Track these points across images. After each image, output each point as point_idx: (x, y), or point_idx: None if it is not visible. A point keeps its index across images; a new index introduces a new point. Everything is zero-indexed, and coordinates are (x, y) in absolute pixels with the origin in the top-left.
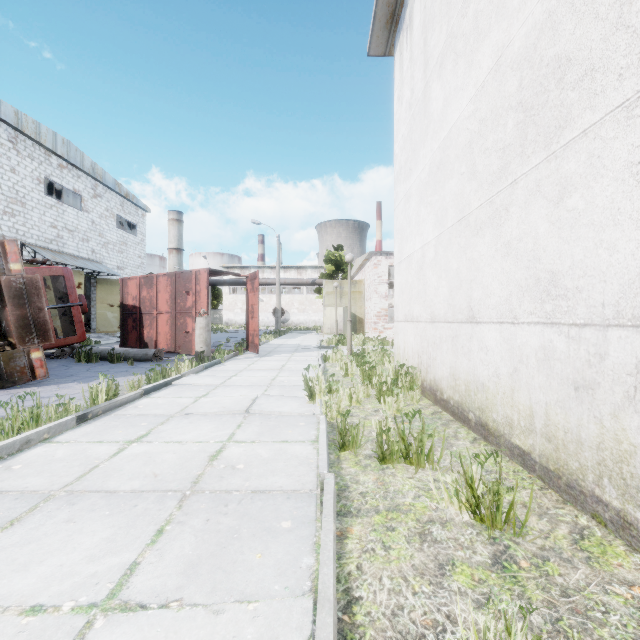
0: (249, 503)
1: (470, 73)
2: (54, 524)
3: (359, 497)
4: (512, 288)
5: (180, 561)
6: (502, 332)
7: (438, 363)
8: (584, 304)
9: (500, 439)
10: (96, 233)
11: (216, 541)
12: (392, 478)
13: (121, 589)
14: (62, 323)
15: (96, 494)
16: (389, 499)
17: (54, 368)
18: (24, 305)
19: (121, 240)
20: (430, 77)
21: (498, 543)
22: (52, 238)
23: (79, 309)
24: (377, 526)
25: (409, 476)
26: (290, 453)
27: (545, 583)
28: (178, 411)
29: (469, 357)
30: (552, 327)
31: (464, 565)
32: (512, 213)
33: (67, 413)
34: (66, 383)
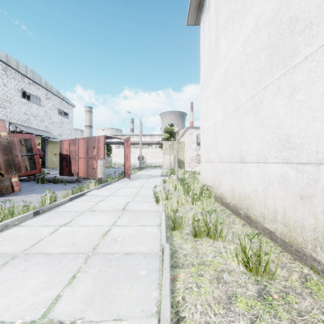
0: (123, 260)
1: (241, 31)
2: (16, 272)
3: (183, 257)
4: (264, 144)
5: (84, 294)
6: (259, 167)
7: (223, 184)
8: (306, 152)
9: (258, 224)
10: (47, 117)
11: (104, 282)
12: (200, 246)
13: (49, 312)
14: (29, 163)
15: (40, 255)
16: (199, 258)
17: (24, 186)
18: (8, 154)
19: (60, 121)
20: (219, 34)
21: (260, 284)
22: (25, 120)
23: (38, 156)
24: (193, 273)
25: (210, 245)
26: (146, 232)
27: (288, 308)
28: (87, 209)
29: (240, 181)
30: (287, 164)
31: (242, 297)
32: (264, 104)
33: (28, 210)
34: (30, 194)
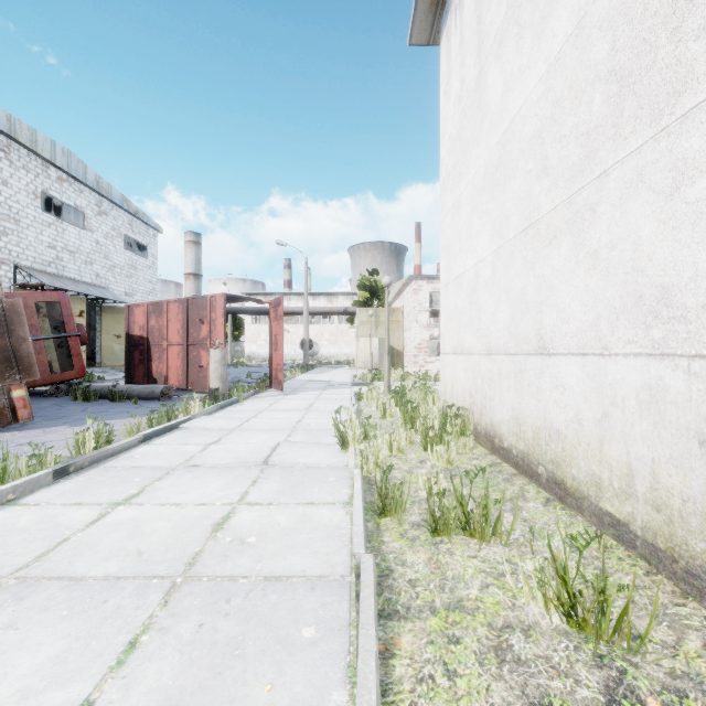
0: (259, 597)
1: (540, 46)
2: None
3: (407, 587)
4: (600, 310)
5: (153, 698)
6: (586, 366)
7: (496, 404)
8: None
9: (583, 502)
10: (101, 255)
11: (209, 662)
12: (449, 557)
13: None
14: (59, 356)
15: (56, 582)
16: (448, 590)
17: (45, 408)
18: (3, 334)
19: (130, 263)
20: (486, 60)
21: (608, 665)
22: (50, 260)
23: (77, 340)
24: (435, 635)
25: (471, 554)
26: (316, 520)
27: None
28: (181, 462)
29: (538, 397)
30: (662, 360)
31: (566, 705)
32: (600, 214)
33: (42, 466)
34: (54, 426)
